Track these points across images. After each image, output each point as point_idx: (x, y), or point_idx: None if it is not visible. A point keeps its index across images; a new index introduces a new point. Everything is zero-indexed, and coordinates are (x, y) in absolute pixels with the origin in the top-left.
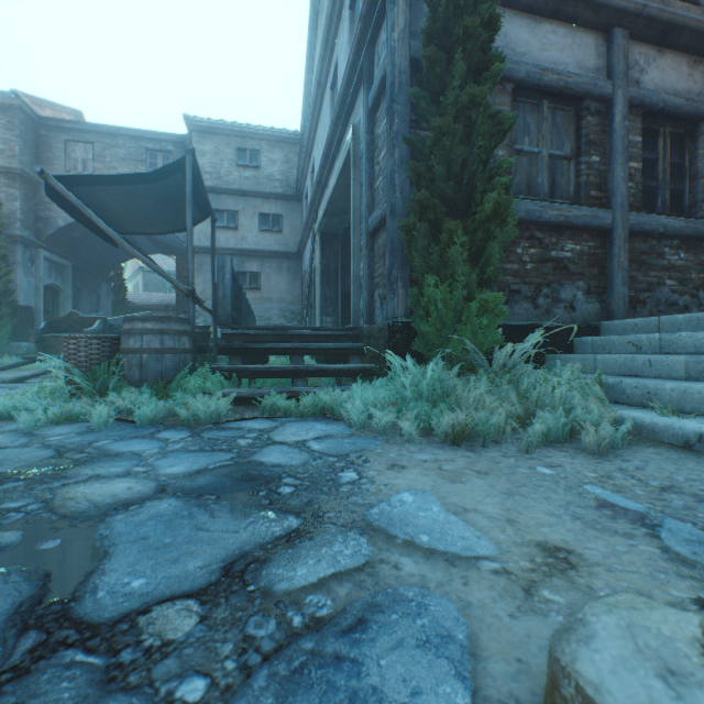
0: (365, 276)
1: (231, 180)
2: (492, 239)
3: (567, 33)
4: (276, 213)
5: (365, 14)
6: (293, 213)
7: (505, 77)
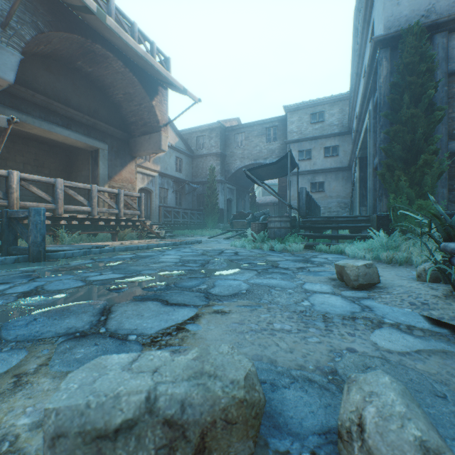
0: (372, 190)
1: (307, 133)
2: (426, 175)
3: None
4: (334, 145)
5: (369, 65)
6: (345, 143)
7: None
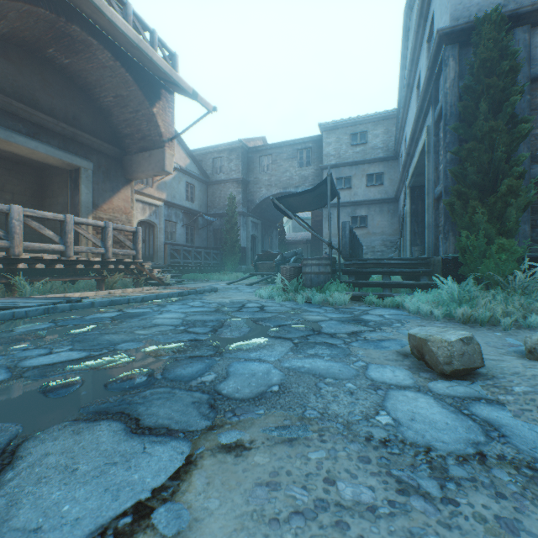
0: (432, 226)
1: (346, 157)
2: (509, 206)
3: None
4: (378, 172)
5: (430, 67)
6: (391, 169)
7: None
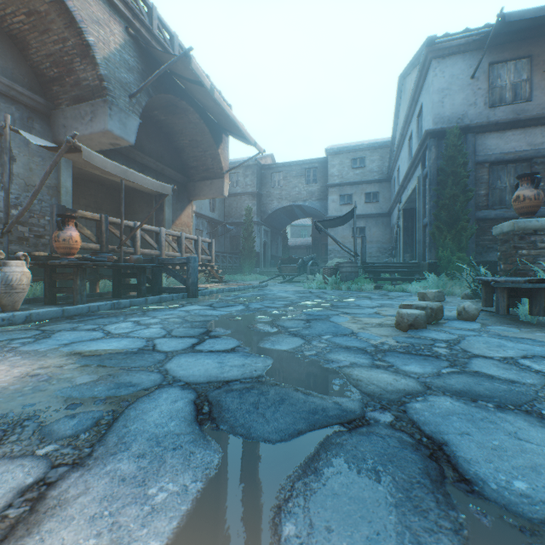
0: (421, 242)
1: (348, 177)
2: (462, 236)
3: (521, 132)
4: (374, 191)
5: (420, 145)
6: (384, 189)
7: (483, 162)
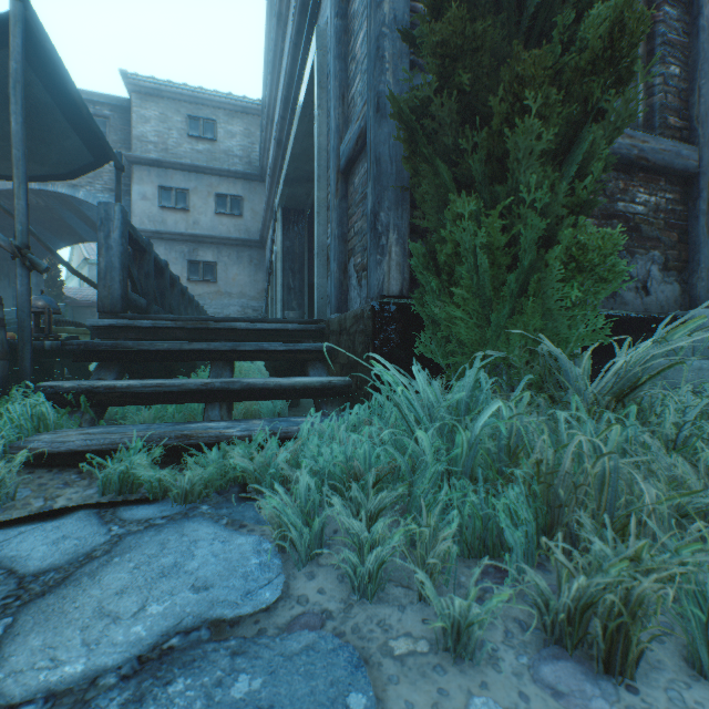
0: (334, 239)
1: (181, 153)
2: (589, 124)
3: None
4: (235, 194)
5: None
6: (255, 195)
7: None
